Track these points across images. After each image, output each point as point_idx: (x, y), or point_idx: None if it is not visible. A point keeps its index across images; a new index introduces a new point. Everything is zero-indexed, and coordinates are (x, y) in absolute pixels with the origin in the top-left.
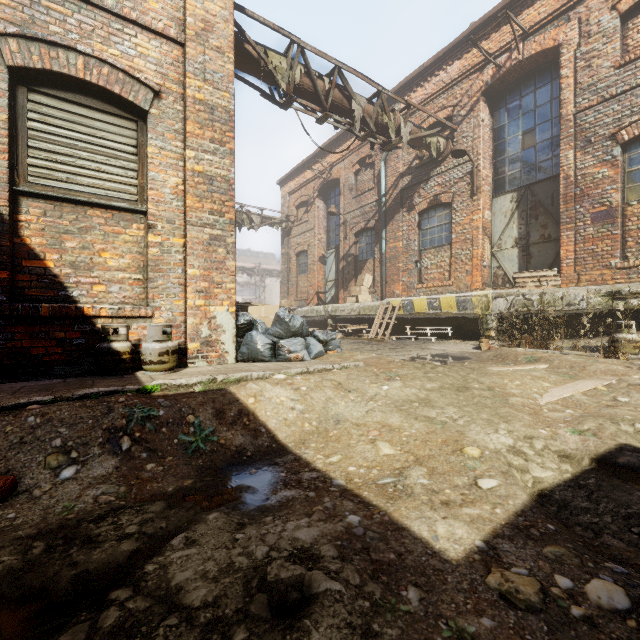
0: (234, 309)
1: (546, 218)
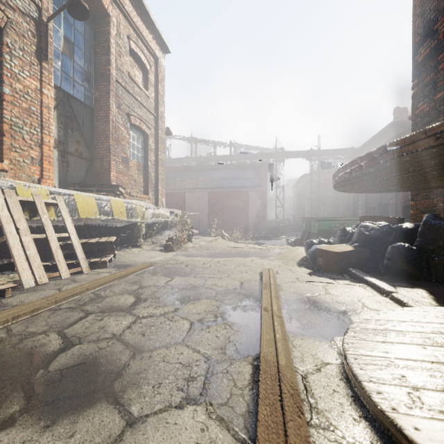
0: (412, 221)
1: (80, 136)
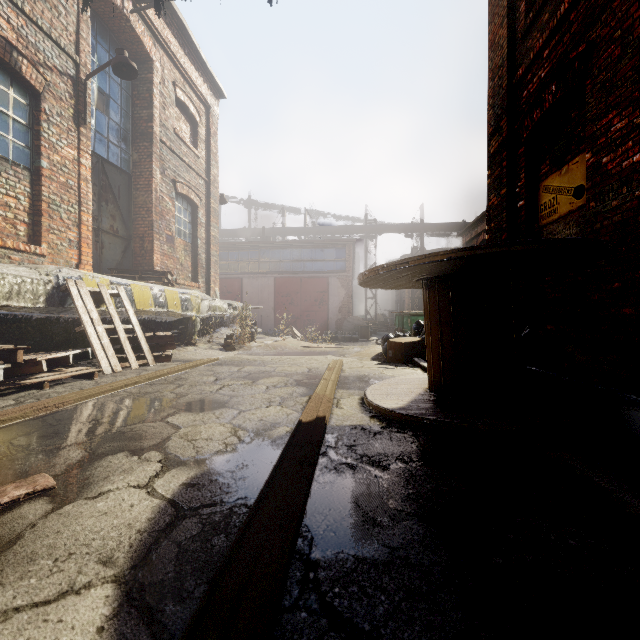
0: None
1: (115, 209)
